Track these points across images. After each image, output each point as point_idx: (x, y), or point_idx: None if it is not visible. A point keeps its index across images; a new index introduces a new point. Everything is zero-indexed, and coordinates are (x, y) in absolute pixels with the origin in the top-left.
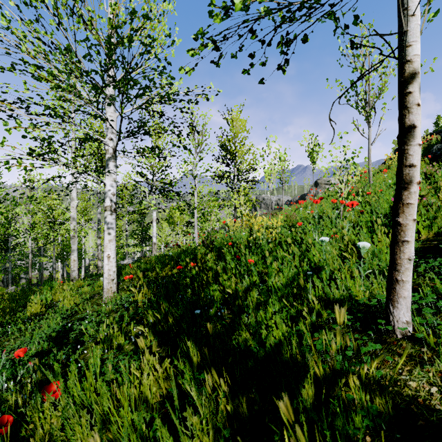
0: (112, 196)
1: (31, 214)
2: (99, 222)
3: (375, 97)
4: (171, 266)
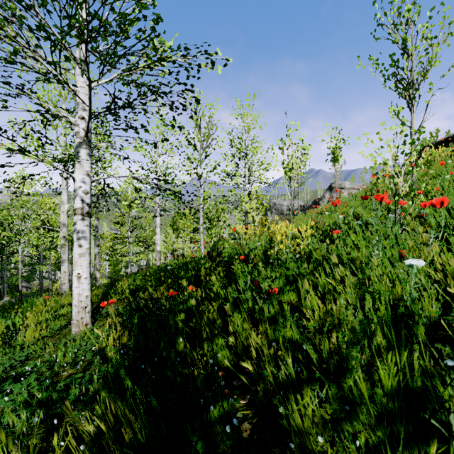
0: (84, 195)
1: (20, 220)
2: (96, 228)
3: (422, 74)
4: (168, 285)
